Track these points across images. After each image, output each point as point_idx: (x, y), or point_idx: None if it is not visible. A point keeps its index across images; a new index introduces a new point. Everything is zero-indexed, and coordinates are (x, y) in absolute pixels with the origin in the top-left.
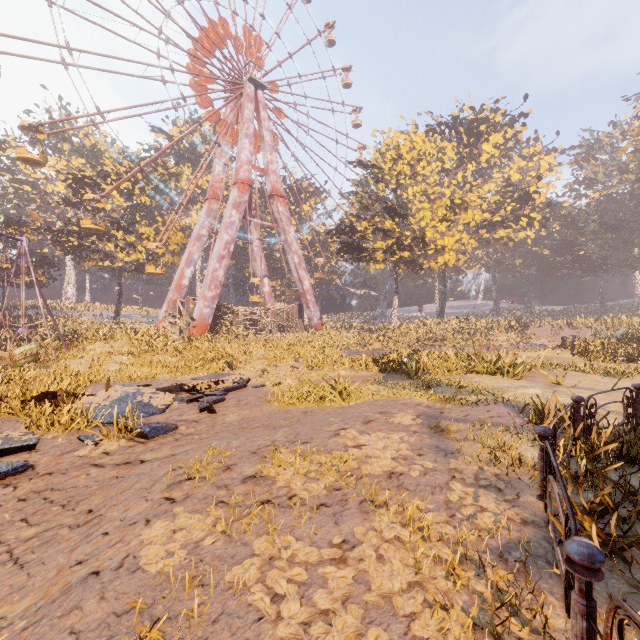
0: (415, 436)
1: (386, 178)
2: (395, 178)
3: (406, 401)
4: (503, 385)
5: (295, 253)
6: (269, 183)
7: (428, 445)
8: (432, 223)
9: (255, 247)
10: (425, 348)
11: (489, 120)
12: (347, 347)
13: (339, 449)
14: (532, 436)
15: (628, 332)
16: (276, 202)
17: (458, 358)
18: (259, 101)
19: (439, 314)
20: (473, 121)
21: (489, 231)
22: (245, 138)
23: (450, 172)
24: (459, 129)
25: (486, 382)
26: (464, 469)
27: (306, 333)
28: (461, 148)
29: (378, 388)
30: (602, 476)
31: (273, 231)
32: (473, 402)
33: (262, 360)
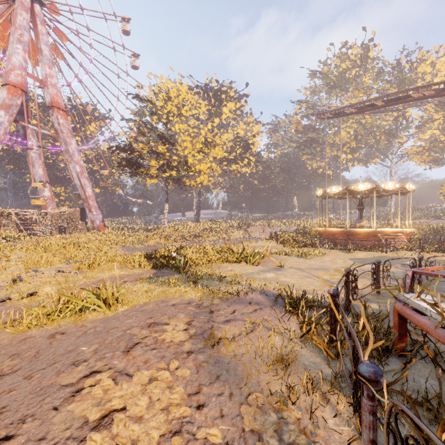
0: (190, 361)
1: (159, 113)
2: (166, 115)
3: (176, 300)
4: (249, 271)
5: (77, 163)
6: (48, 94)
7: (207, 377)
8: (193, 152)
9: (33, 153)
10: (188, 242)
11: (227, 92)
12: (126, 244)
13: (69, 439)
14: (295, 329)
15: (297, 229)
16: (56, 114)
17: (213, 250)
18: (36, 14)
19: (196, 218)
20: (218, 90)
21: (227, 165)
22: (18, 43)
23: (204, 121)
24: (209, 93)
25: (237, 270)
26: (263, 428)
27: (89, 233)
28: (210, 106)
29: (149, 288)
30: (443, 426)
31: (56, 143)
32: (236, 294)
33: (22, 265)
